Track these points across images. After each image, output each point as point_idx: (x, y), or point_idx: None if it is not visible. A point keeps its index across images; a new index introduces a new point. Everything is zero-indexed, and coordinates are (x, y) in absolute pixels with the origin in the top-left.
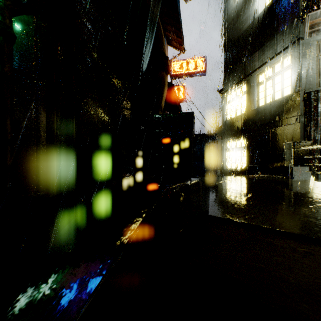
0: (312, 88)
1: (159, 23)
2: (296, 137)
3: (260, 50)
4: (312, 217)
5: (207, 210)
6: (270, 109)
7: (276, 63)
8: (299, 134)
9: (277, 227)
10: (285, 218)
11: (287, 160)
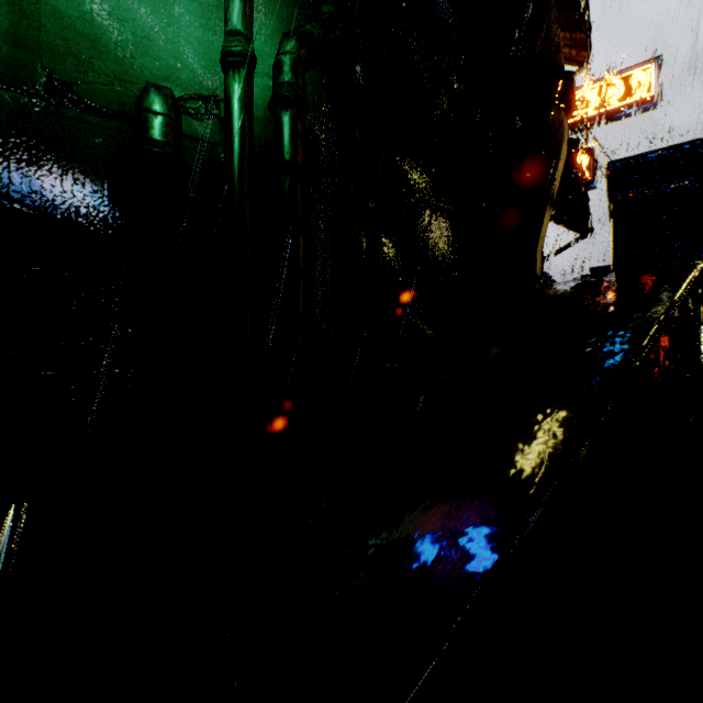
0: None
1: (551, 1)
2: None
3: None
4: None
5: None
6: None
7: None
8: None
9: None
10: None
11: None
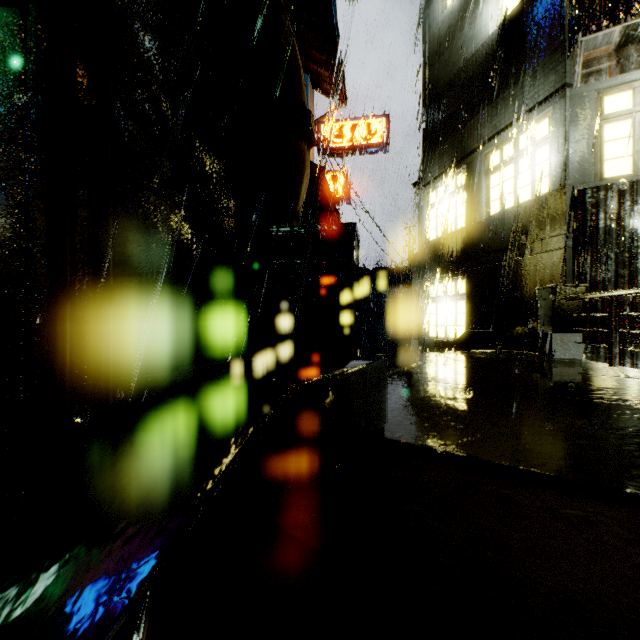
0: (588, 182)
1: (293, 41)
2: (558, 277)
3: (491, 105)
4: (590, 438)
5: (383, 428)
6: (511, 221)
7: (522, 133)
8: (564, 270)
9: (521, 463)
10: (538, 442)
11: (541, 320)
